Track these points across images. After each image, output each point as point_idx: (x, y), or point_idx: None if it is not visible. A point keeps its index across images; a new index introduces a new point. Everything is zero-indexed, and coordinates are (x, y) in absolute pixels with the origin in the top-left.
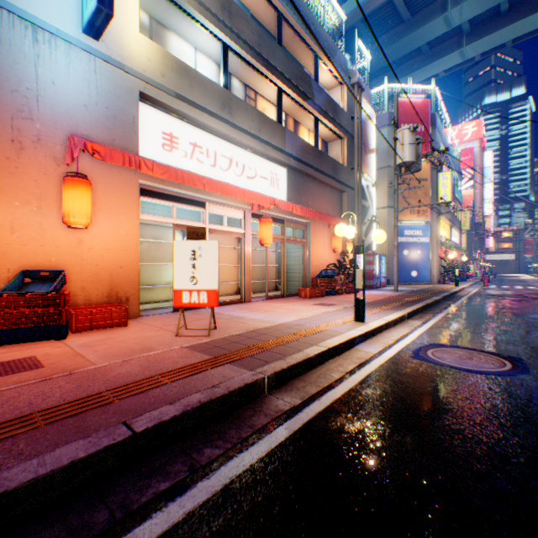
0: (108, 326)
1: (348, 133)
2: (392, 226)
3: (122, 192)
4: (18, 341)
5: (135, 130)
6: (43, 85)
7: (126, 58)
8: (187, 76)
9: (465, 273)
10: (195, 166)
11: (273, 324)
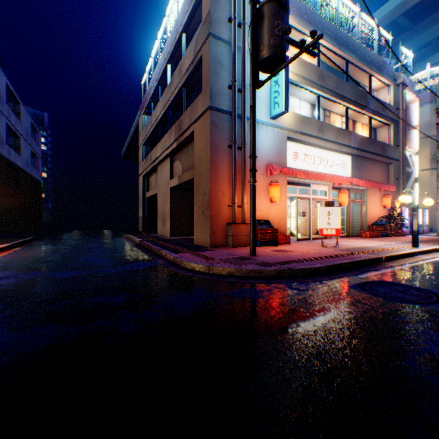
0: (284, 243)
1: (393, 120)
2: (433, 184)
3: (281, 185)
4: (265, 245)
5: (285, 155)
6: (259, 146)
7: (282, 123)
8: (303, 121)
9: None
10: (305, 165)
11: (363, 246)
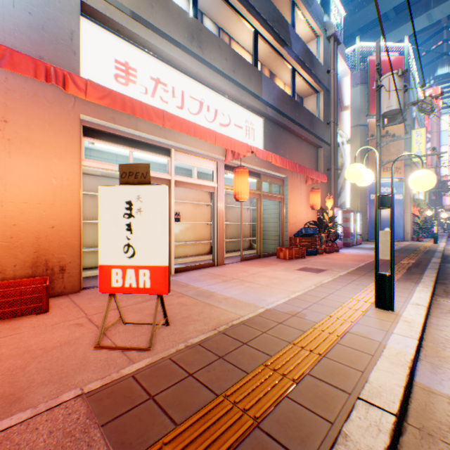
0: (13, 315)
1: (324, 87)
2: None
3: (54, 129)
4: None
5: (74, 49)
6: None
7: None
8: None
9: (430, 230)
10: (157, 105)
11: (256, 313)
